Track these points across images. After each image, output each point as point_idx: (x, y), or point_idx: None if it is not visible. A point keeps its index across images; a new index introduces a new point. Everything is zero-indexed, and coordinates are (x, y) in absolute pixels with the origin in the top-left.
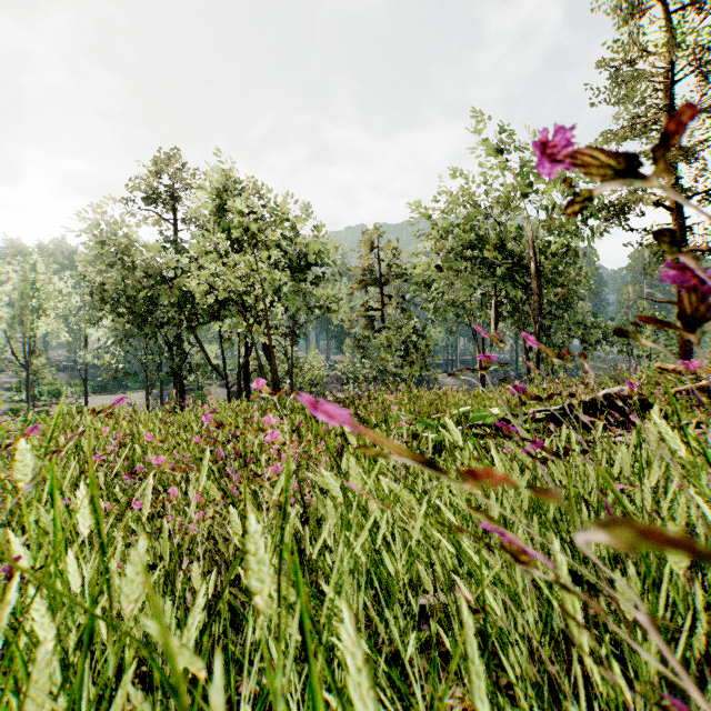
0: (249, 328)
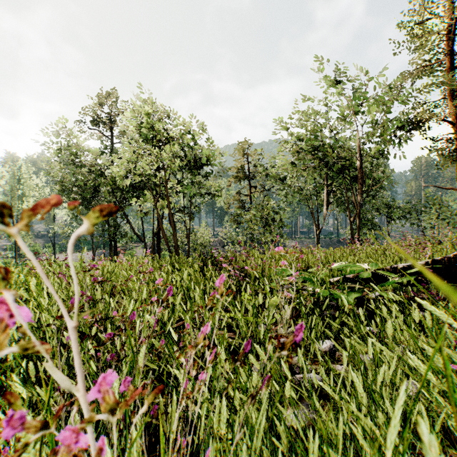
0: (154, 202)
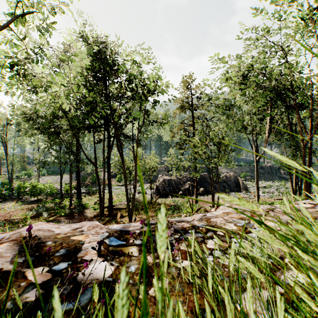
0: None
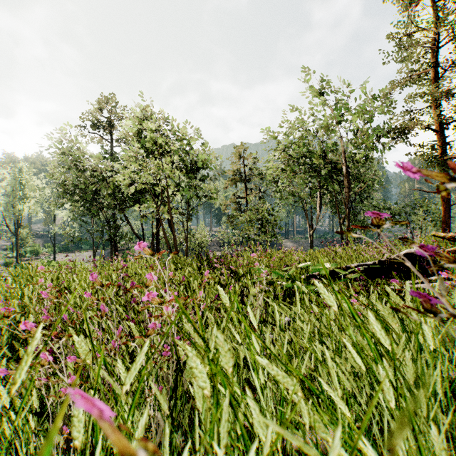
0: (157, 208)
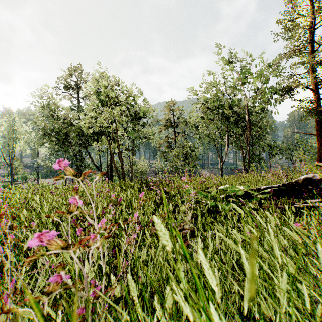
0: (109, 145)
